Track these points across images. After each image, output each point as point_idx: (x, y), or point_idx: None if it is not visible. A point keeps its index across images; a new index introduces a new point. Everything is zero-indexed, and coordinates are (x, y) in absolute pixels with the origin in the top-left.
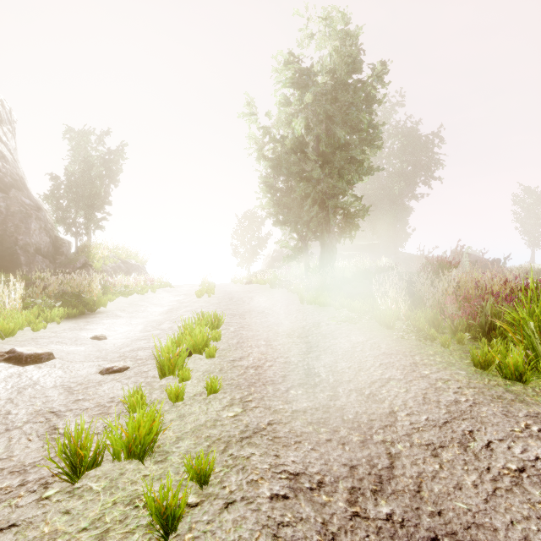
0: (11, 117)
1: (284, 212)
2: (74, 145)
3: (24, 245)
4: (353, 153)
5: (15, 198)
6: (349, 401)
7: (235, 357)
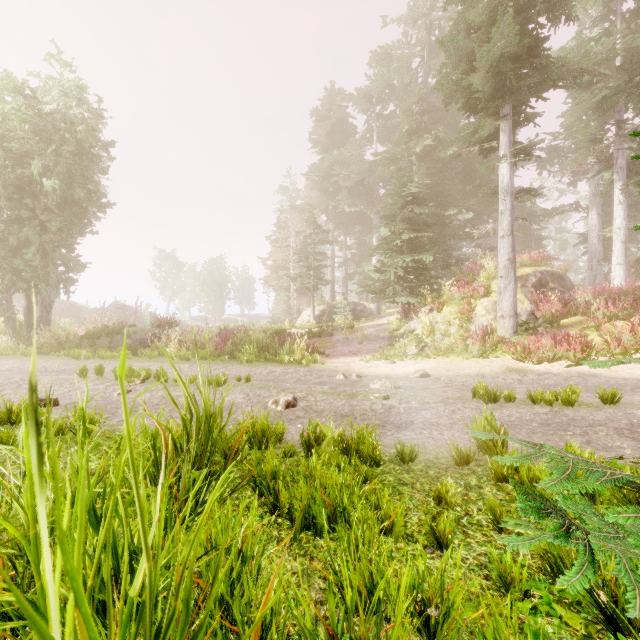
0: None
1: None
2: None
3: None
4: (93, 217)
5: None
6: None
7: None
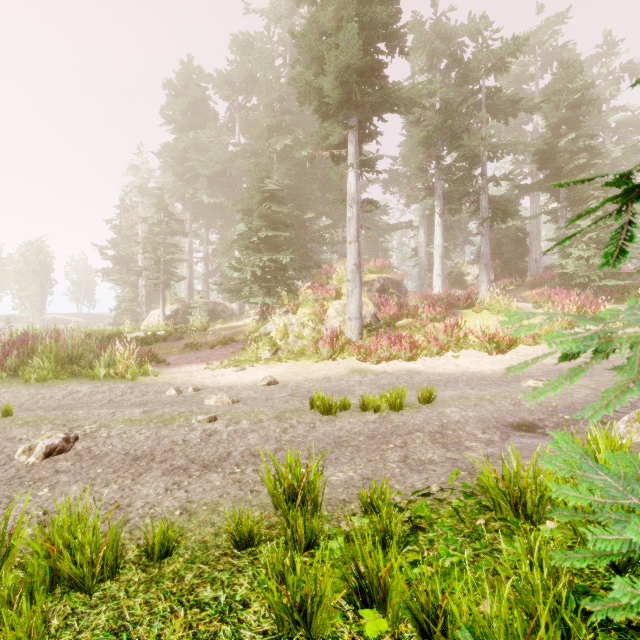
0: None
1: None
2: None
3: None
4: None
5: None
6: None
7: None
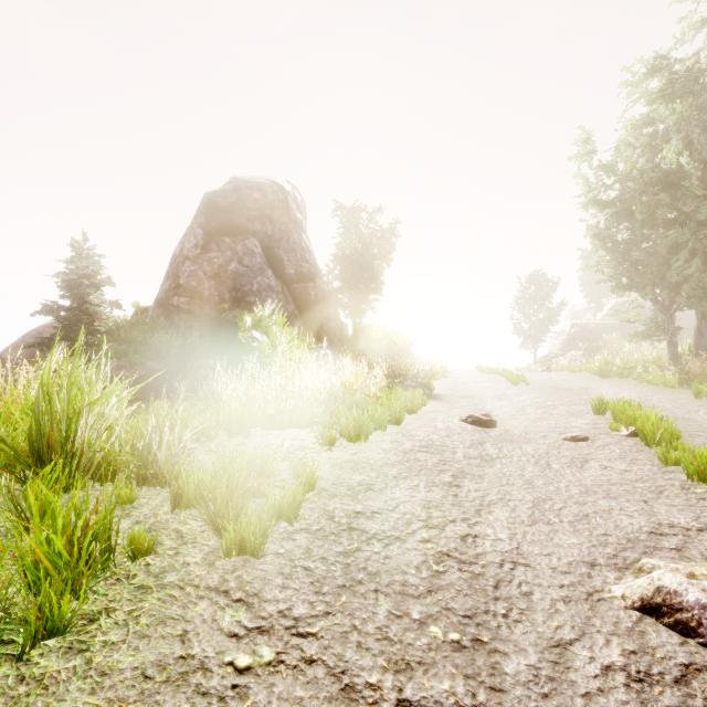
0: (305, 210)
1: (631, 273)
2: (347, 225)
3: (326, 330)
4: None
5: (319, 286)
6: None
7: (702, 441)
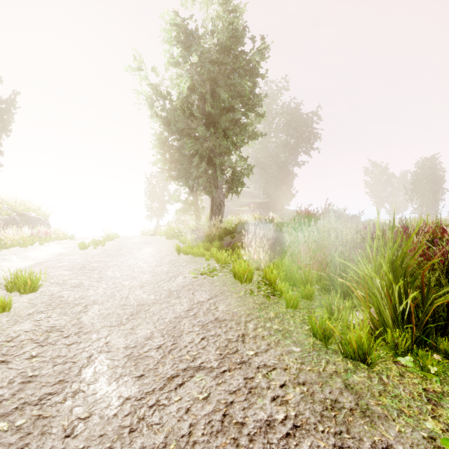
0: None
1: (176, 168)
2: None
3: None
4: (236, 115)
5: None
6: (100, 435)
7: None
